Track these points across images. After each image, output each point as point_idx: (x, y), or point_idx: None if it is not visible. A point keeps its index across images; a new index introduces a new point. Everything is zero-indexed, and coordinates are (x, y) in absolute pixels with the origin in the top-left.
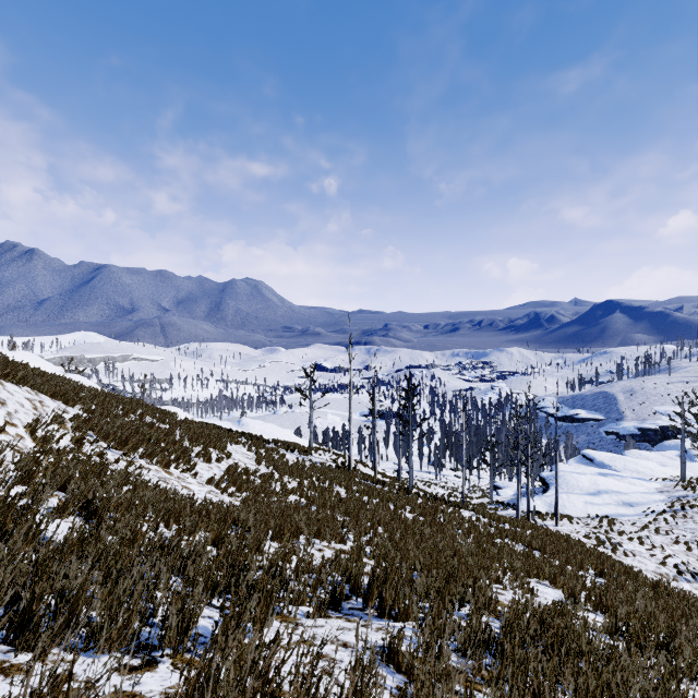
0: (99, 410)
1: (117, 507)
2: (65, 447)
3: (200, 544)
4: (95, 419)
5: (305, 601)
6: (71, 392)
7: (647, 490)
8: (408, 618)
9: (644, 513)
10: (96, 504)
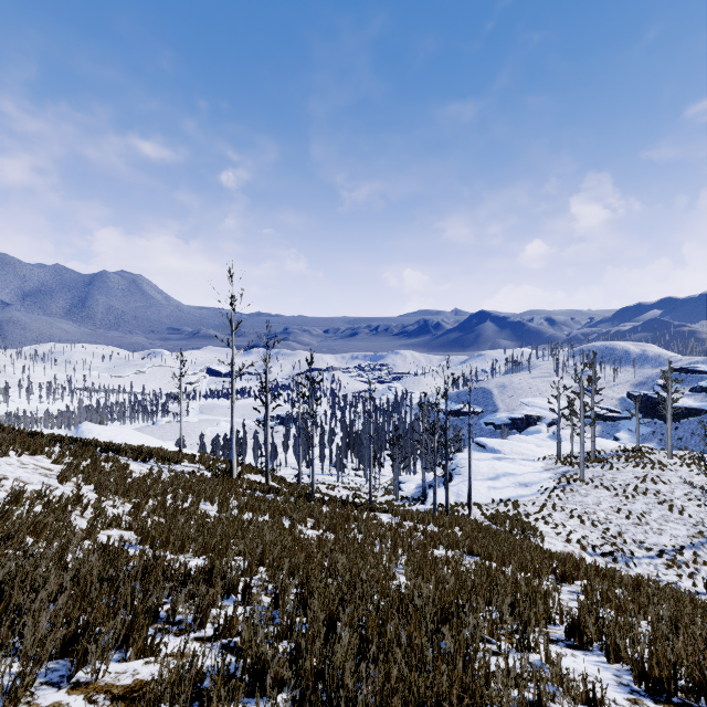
0: None
1: None
2: None
3: None
4: None
5: None
6: None
7: (535, 469)
8: None
9: (538, 491)
10: None
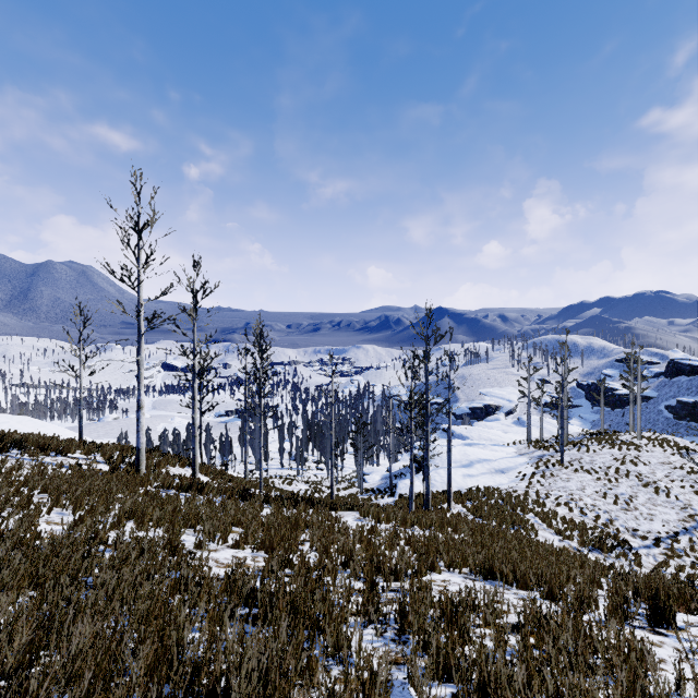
0: None
1: None
2: None
3: None
4: None
5: None
6: None
7: (509, 454)
8: None
9: (517, 478)
10: None
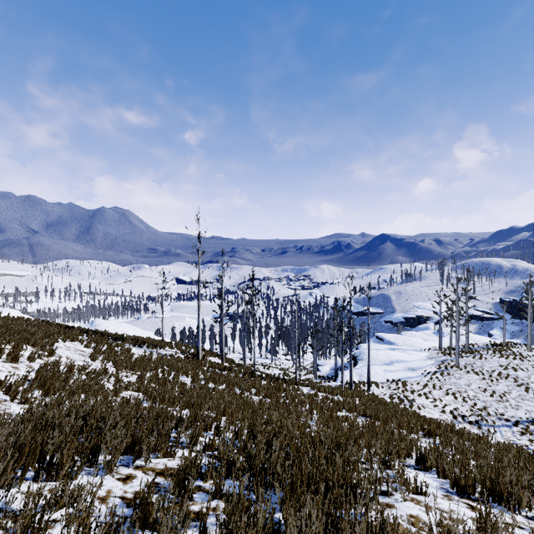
0: None
1: None
2: None
3: None
4: None
5: None
6: None
7: (421, 358)
8: None
9: (423, 374)
10: None
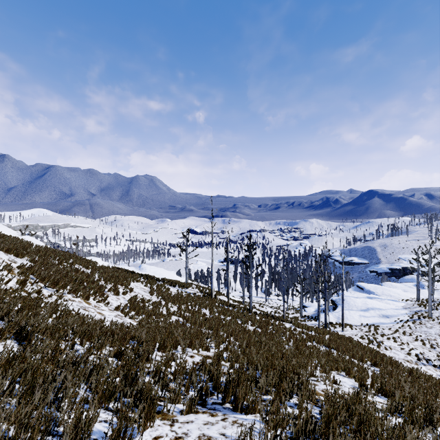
0: (41, 260)
1: (44, 331)
2: (11, 287)
3: (103, 359)
4: (36, 267)
5: (180, 400)
6: (21, 248)
7: (397, 307)
8: (255, 412)
9: (395, 321)
10: (29, 329)
